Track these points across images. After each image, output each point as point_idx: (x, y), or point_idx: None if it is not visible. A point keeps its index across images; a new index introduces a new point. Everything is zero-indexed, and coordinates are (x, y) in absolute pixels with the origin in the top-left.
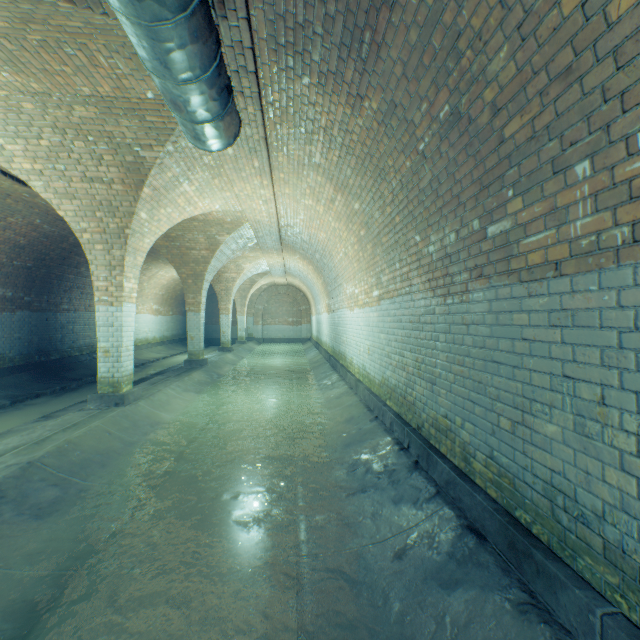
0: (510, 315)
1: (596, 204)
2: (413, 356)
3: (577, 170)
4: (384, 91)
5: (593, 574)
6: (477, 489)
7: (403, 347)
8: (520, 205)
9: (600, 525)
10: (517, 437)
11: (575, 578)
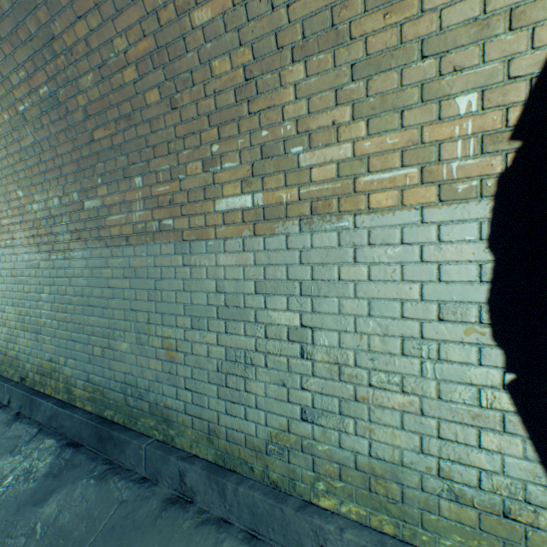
0: (102, 270)
1: (146, 205)
2: (17, 310)
3: (137, 181)
4: None
5: (146, 426)
6: (78, 410)
7: (5, 302)
8: (107, 192)
9: (148, 395)
10: (106, 358)
11: (136, 434)
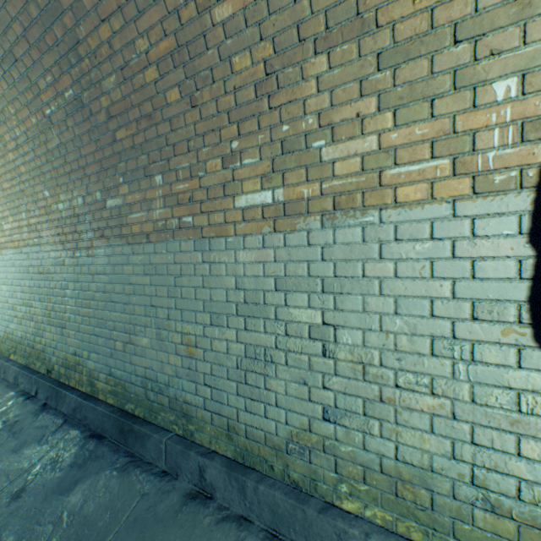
0: (123, 267)
1: (166, 203)
2: (44, 305)
3: (157, 179)
4: (1, 37)
5: (165, 420)
6: (100, 403)
7: (32, 297)
8: (128, 190)
9: (168, 390)
10: (127, 353)
11: (156, 428)
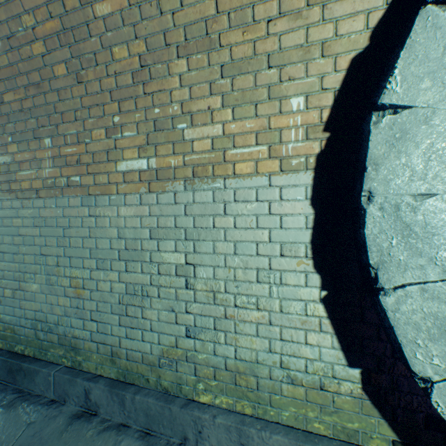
0: (12, 220)
1: (55, 163)
2: None
3: (46, 141)
4: None
5: (55, 356)
6: None
7: None
8: (17, 149)
9: (58, 328)
10: (17, 299)
11: (46, 364)
